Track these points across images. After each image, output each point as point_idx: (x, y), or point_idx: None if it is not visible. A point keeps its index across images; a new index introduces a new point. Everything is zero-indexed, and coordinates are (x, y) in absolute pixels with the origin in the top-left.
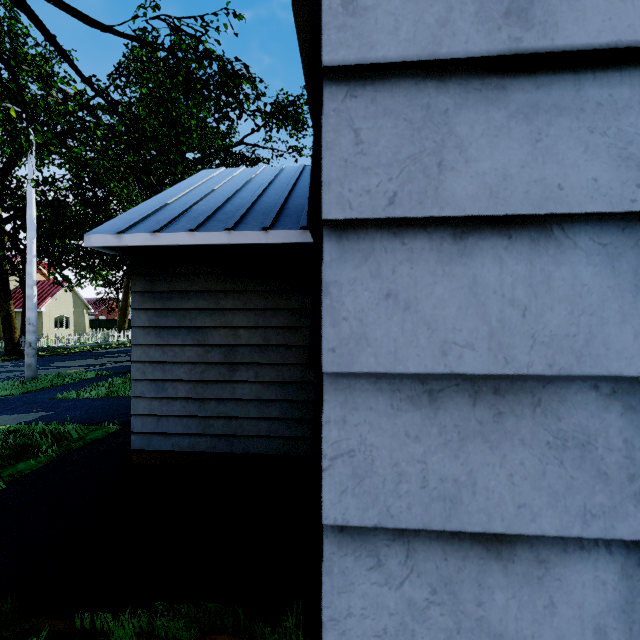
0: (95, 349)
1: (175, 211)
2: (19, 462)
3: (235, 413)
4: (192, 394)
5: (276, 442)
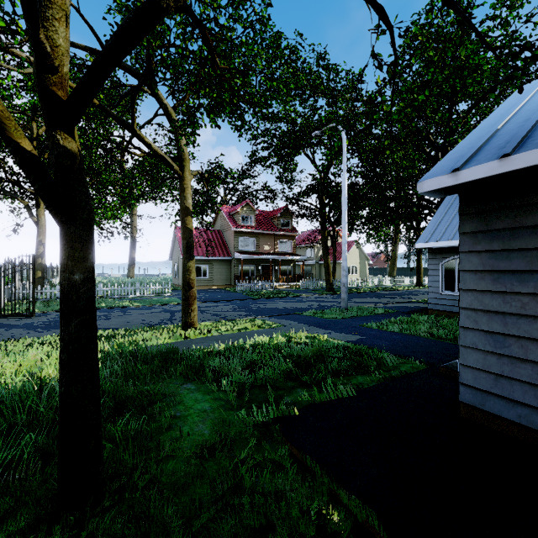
0: (375, 290)
1: (515, 131)
2: (357, 375)
3: None
4: None
5: None
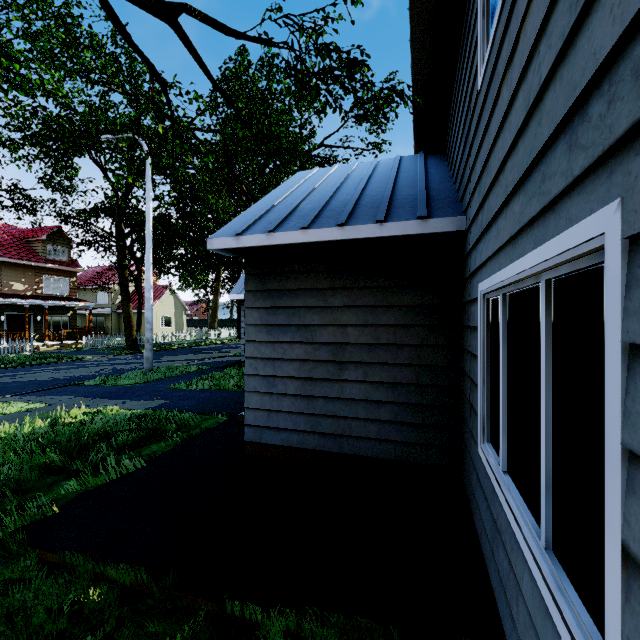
0: (193, 346)
1: (283, 212)
2: (152, 444)
3: (343, 413)
4: (301, 391)
5: (386, 446)
